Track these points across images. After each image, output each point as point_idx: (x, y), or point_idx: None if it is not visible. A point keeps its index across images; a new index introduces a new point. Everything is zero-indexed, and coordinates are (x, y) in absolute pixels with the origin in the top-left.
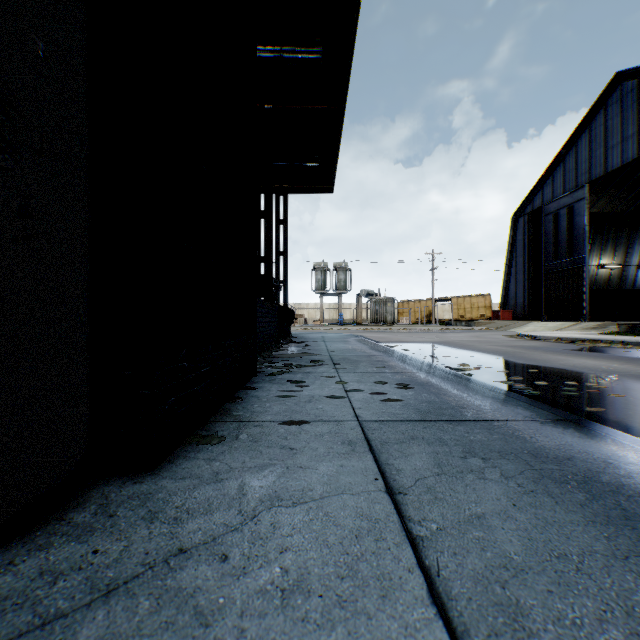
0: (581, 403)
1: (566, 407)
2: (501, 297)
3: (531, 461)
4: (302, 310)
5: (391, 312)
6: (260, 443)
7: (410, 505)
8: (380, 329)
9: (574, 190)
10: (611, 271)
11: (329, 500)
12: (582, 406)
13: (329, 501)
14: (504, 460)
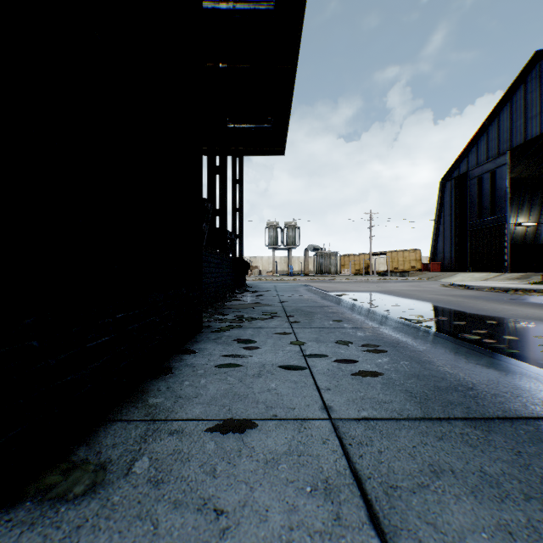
0: None
1: None
2: (430, 251)
3: None
4: (257, 263)
5: (334, 264)
6: (164, 489)
7: None
8: (325, 279)
9: (496, 157)
10: (527, 228)
11: None
12: None
13: None
14: None
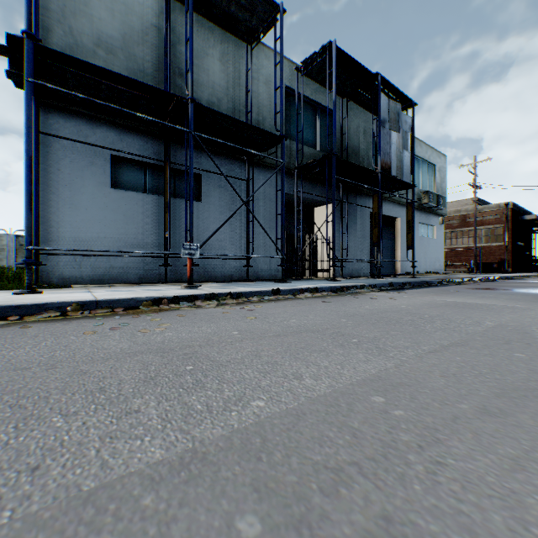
0: None
1: None
2: None
3: None
4: None
5: None
6: None
7: None
8: None
9: None
10: None
11: None
12: None
13: None
14: None
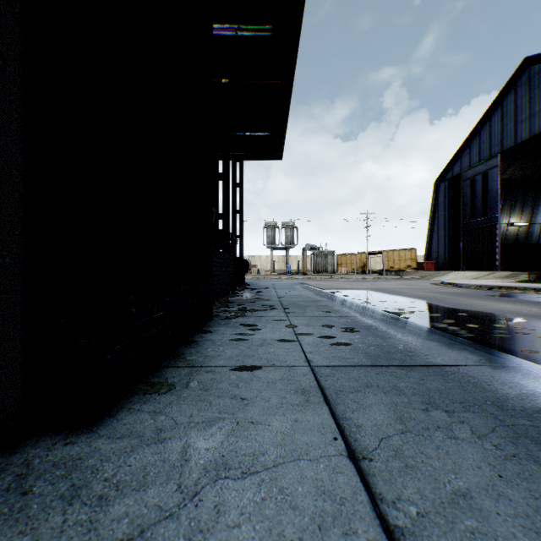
0: (515, 345)
1: (502, 349)
2: (425, 251)
3: (498, 414)
4: (255, 262)
5: (331, 263)
6: (210, 392)
7: (379, 476)
8: (322, 278)
9: (488, 159)
10: (519, 228)
11: (284, 469)
12: (517, 348)
13: (284, 470)
14: (469, 413)
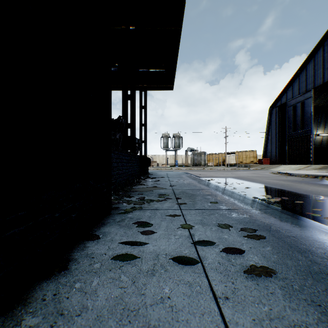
0: None
1: None
2: (263, 151)
3: None
4: (156, 159)
5: (204, 160)
6: None
7: None
8: (198, 169)
9: (305, 92)
10: (323, 137)
11: None
12: None
13: None
14: None
